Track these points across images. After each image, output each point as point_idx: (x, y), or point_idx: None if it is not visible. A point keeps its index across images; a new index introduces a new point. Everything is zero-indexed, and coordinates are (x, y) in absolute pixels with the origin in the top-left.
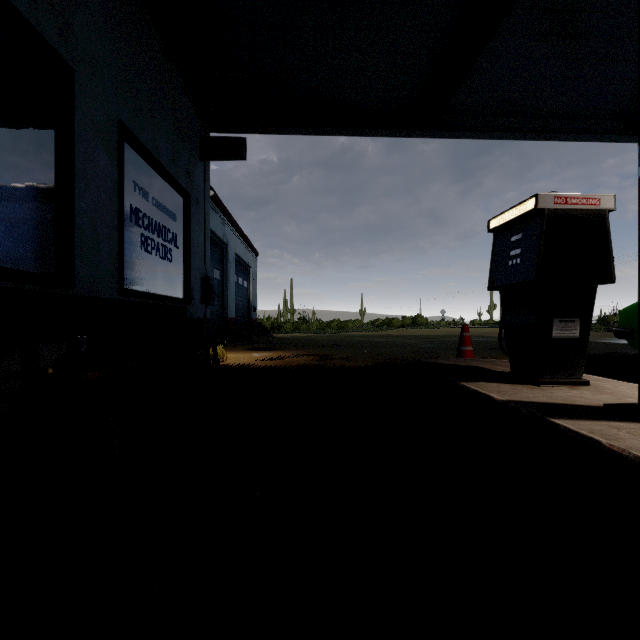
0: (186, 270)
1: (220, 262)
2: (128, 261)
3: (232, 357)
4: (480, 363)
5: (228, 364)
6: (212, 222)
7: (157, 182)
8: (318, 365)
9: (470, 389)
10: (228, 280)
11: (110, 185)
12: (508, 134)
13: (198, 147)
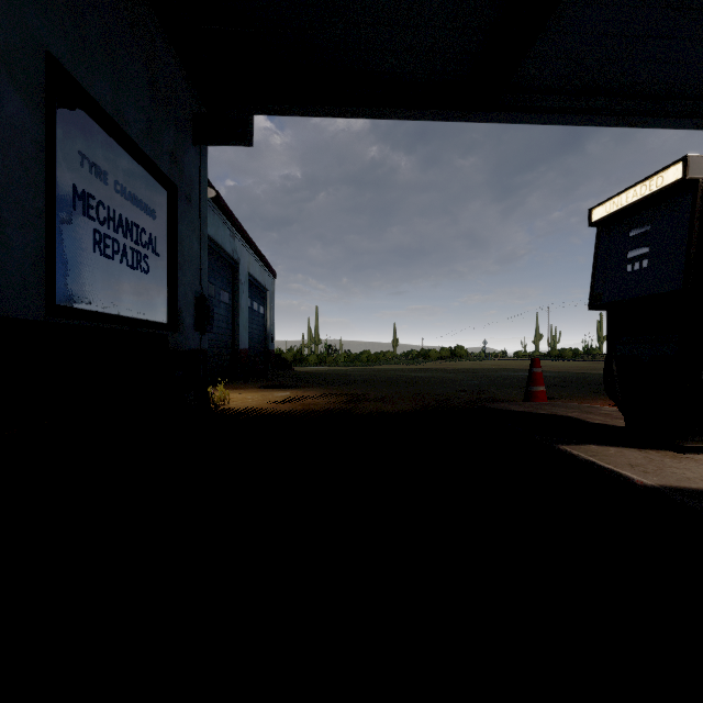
0: (171, 286)
1: (229, 283)
2: (69, 266)
3: (238, 398)
4: (564, 410)
5: (231, 408)
6: (218, 234)
7: (123, 161)
8: (346, 409)
9: (580, 459)
10: (239, 304)
11: (29, 147)
12: (585, 117)
13: (190, 127)
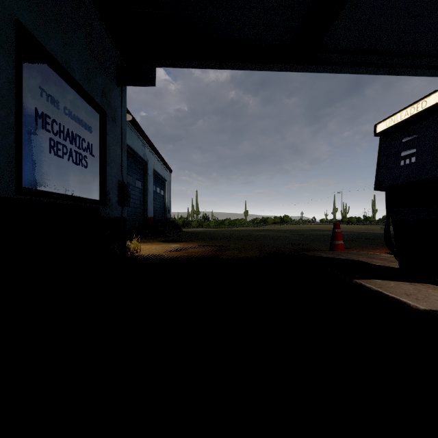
0: (102, 176)
1: (141, 175)
2: (32, 162)
3: (146, 248)
4: (356, 256)
5: (141, 255)
6: (134, 144)
7: (70, 94)
8: (215, 255)
9: (371, 289)
10: (148, 189)
11: (3, 81)
12: (368, 69)
13: (115, 74)
